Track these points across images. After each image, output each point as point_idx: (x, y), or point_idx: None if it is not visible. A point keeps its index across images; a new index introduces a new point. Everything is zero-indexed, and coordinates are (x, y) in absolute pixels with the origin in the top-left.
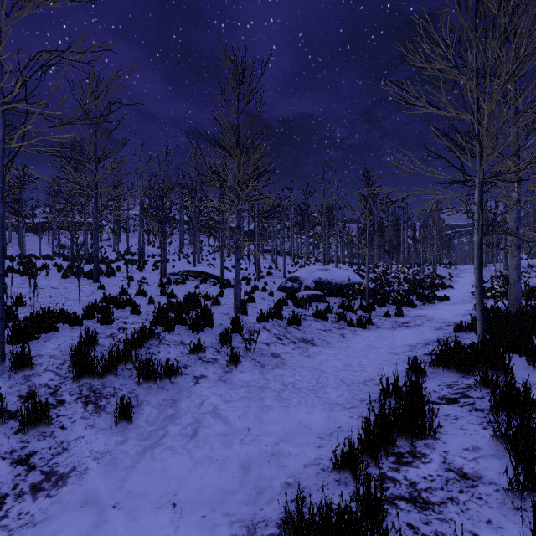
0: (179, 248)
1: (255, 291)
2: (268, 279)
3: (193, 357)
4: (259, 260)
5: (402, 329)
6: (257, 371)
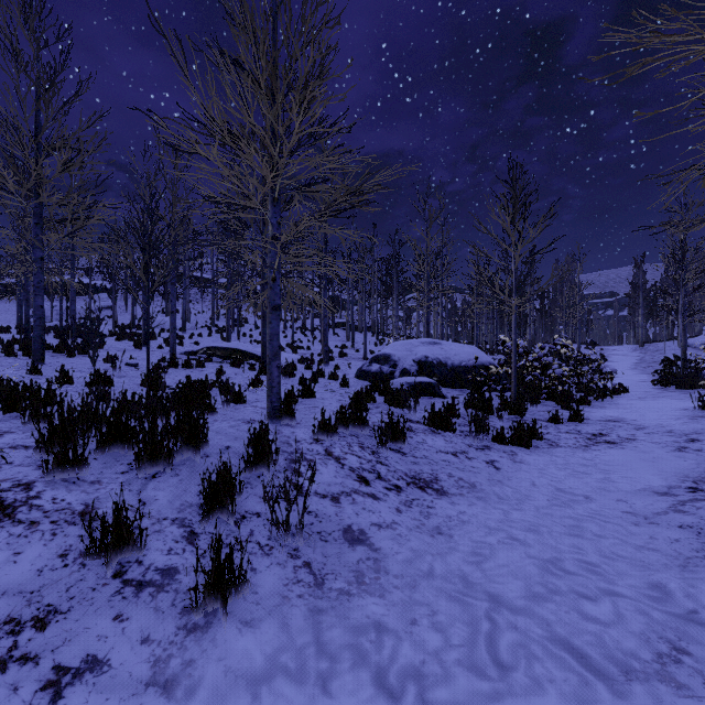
0: (212, 319)
1: (319, 378)
2: (340, 362)
3: (99, 567)
4: (326, 332)
5: (604, 449)
6: (298, 609)
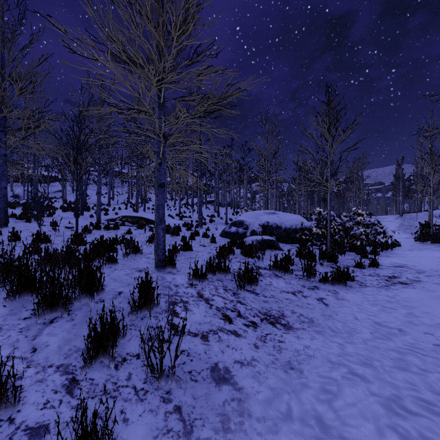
0: (127, 198)
1: (196, 236)
2: (210, 225)
3: None
4: (201, 206)
5: (400, 288)
6: None
